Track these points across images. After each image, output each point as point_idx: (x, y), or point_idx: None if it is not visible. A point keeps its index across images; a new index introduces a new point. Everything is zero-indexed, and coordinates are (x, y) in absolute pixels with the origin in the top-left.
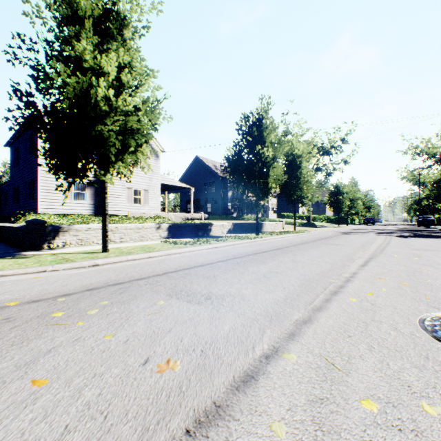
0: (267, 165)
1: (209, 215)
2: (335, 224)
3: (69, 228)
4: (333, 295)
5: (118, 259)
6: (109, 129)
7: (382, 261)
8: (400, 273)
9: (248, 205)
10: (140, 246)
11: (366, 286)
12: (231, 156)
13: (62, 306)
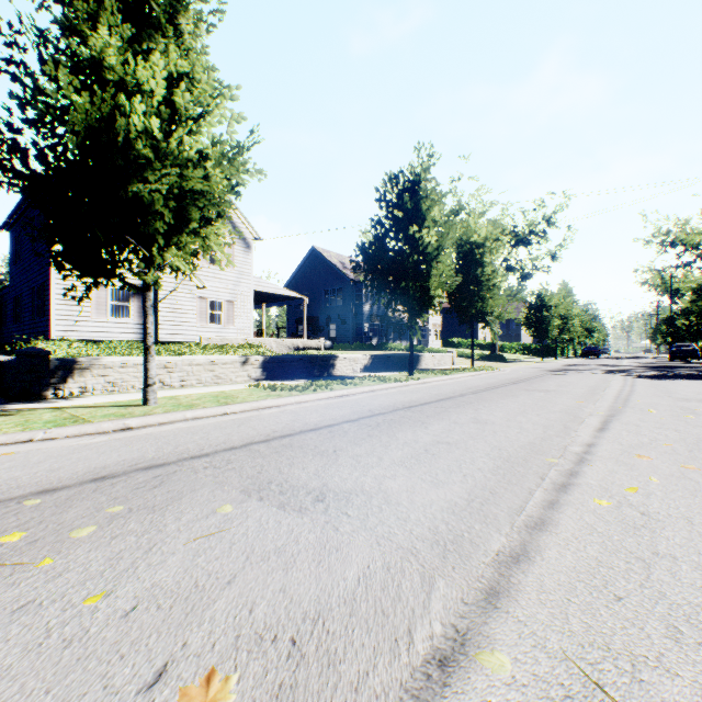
0: (427, 259)
1: (333, 342)
2: (537, 356)
3: (92, 363)
4: (561, 493)
5: (169, 417)
6: (150, 188)
7: (632, 421)
8: (672, 444)
9: (396, 326)
10: (212, 394)
11: (620, 473)
12: (368, 244)
13: (29, 517)
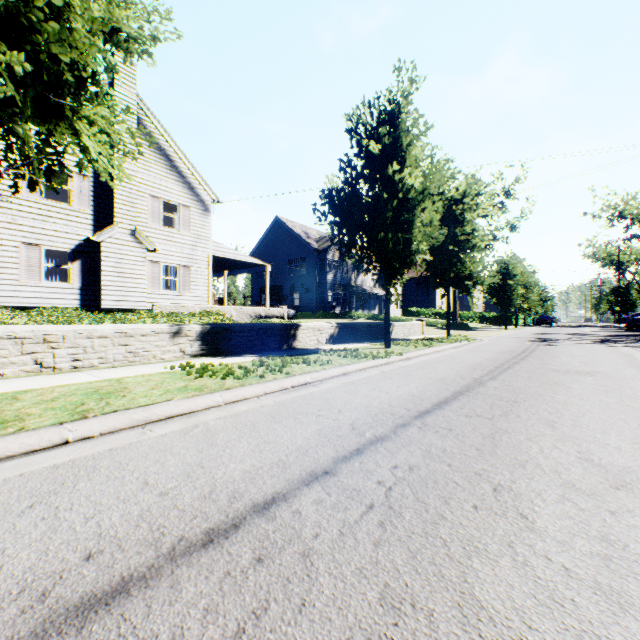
0: (409, 205)
1: (297, 311)
2: (493, 325)
3: None
4: None
5: None
6: None
7: None
8: None
9: (358, 296)
10: (96, 384)
11: None
12: (336, 191)
13: None
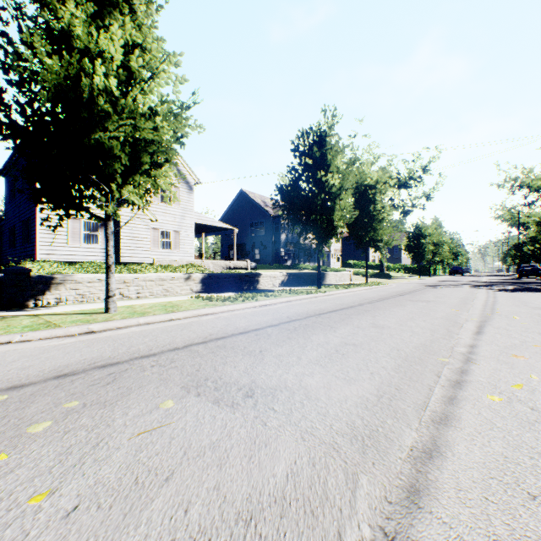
0: (331, 197)
1: (257, 263)
2: (415, 274)
3: (65, 279)
4: (457, 390)
5: (125, 323)
6: (110, 135)
7: (502, 326)
8: (540, 346)
9: (305, 251)
10: (161, 303)
11: (504, 371)
12: (285, 186)
13: None
